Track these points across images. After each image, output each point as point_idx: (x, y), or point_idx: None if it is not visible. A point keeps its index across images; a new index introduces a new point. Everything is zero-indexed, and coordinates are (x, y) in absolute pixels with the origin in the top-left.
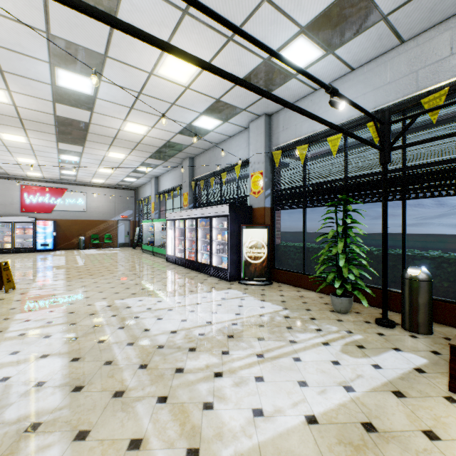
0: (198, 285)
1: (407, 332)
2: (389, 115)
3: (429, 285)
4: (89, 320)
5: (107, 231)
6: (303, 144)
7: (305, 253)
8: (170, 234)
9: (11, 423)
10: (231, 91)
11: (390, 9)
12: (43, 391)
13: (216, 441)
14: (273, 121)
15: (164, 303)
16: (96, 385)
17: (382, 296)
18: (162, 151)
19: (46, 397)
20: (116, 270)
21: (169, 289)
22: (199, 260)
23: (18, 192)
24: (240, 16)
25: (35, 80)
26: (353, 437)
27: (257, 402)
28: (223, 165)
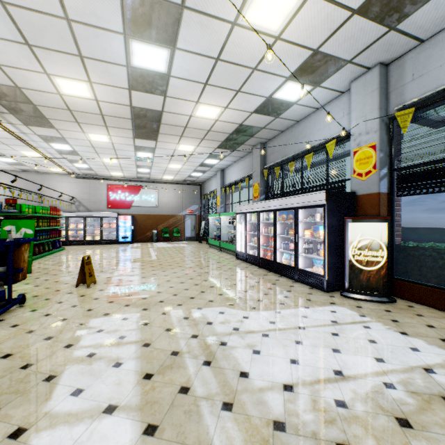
0: (286, 294)
1: None
2: None
3: None
4: (165, 340)
5: (176, 226)
6: None
7: None
8: (239, 228)
9: None
10: (339, 31)
11: None
12: None
13: None
14: (392, 72)
15: (253, 321)
16: None
17: None
18: (232, 138)
19: None
20: (187, 266)
21: (252, 298)
22: (278, 260)
23: (105, 191)
24: None
25: (111, 63)
26: None
27: None
28: (306, 146)
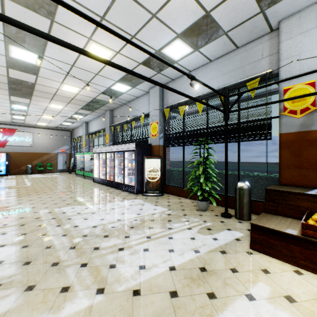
0: (114, 197)
1: (237, 220)
2: (228, 92)
3: (249, 192)
4: (35, 222)
5: (49, 161)
6: (183, 105)
7: (184, 174)
8: (96, 162)
9: None
10: (136, 68)
11: (228, 29)
12: (2, 266)
13: (115, 283)
14: (164, 89)
15: (90, 209)
16: (40, 260)
17: (225, 199)
18: (90, 105)
19: (5, 269)
20: (56, 188)
21: (94, 200)
22: (116, 180)
23: None
24: (139, 24)
25: None
26: (193, 274)
27: (143, 262)
28: (133, 116)
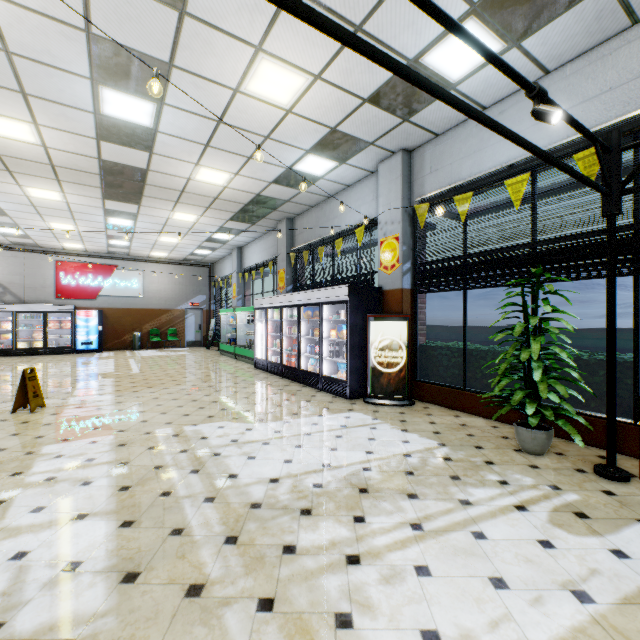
0: (303, 404)
1: None
2: (619, 138)
3: None
4: (147, 457)
5: (172, 325)
6: (462, 192)
7: (466, 358)
8: (260, 328)
9: (23, 639)
10: (355, 115)
11: None
12: (76, 580)
13: None
14: (414, 160)
15: (257, 432)
16: (159, 571)
17: (607, 430)
18: (249, 210)
19: (81, 591)
20: (184, 380)
21: (262, 410)
22: (303, 367)
23: (52, 271)
24: None
25: (71, 106)
26: None
27: (427, 616)
28: (337, 228)
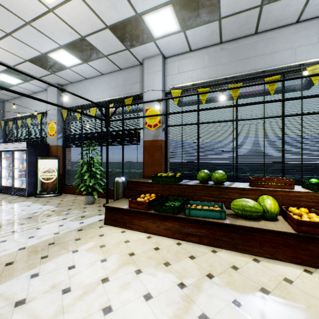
0: None
1: None
2: (108, 104)
3: (123, 184)
4: None
5: None
6: (81, 108)
7: (82, 174)
8: None
9: None
10: (23, 64)
11: (107, 54)
12: None
13: None
14: None
15: None
16: None
17: (106, 192)
18: None
19: None
20: None
21: None
22: (4, 184)
23: None
24: (12, 25)
25: None
26: (39, 248)
27: None
28: (30, 112)
